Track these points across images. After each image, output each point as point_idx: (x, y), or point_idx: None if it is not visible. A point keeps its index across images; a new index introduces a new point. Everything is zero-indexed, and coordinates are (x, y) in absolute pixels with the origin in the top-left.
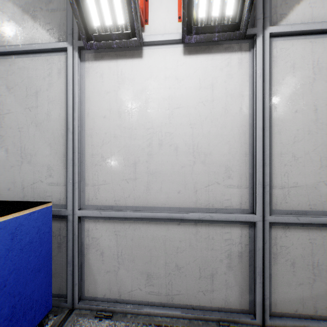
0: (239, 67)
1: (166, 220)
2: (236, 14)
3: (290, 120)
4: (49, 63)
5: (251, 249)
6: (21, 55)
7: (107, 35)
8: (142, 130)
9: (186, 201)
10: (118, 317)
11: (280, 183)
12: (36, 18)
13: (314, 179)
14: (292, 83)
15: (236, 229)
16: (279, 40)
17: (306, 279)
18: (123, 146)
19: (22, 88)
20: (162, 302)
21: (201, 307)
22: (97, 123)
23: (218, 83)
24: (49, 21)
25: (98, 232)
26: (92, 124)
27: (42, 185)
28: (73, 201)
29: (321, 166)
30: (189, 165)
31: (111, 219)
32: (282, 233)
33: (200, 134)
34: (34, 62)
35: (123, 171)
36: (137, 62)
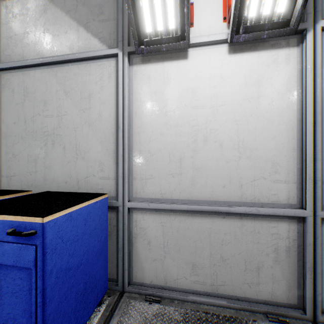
0: (286, 62)
1: (211, 213)
2: (288, 11)
3: None
4: (100, 68)
5: (300, 244)
6: (76, 63)
7: (158, 40)
8: (188, 127)
9: (231, 195)
10: (166, 302)
11: None
12: (89, 28)
13: None
14: None
15: (284, 223)
16: None
17: None
18: (169, 143)
19: (77, 92)
20: (207, 291)
21: (246, 299)
22: (145, 122)
23: (264, 79)
24: (100, 30)
25: (145, 222)
26: (139, 123)
27: (94, 179)
28: (123, 193)
29: None
30: (234, 161)
31: (158, 211)
32: None
33: (245, 130)
34: (87, 68)
35: (169, 166)
36: (183, 63)
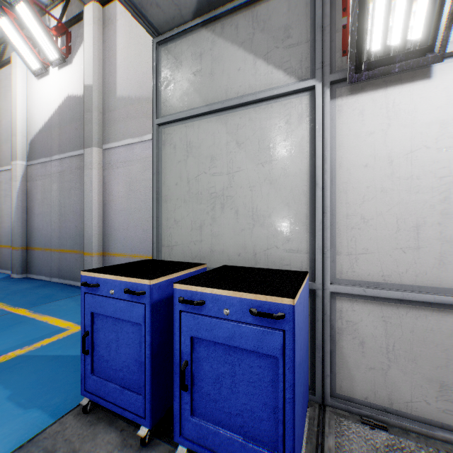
0: None
1: None
2: None
3: None
4: (286, 108)
5: None
6: (252, 105)
7: (388, 58)
8: (430, 180)
9: None
10: (398, 432)
11: None
12: (270, 59)
13: None
14: None
15: None
16: None
17: None
18: (396, 203)
19: (254, 141)
20: None
21: None
22: (355, 175)
23: None
24: (286, 59)
25: (355, 314)
26: (346, 176)
27: (278, 252)
28: (323, 272)
29: None
30: None
31: (376, 300)
32: None
33: None
34: (268, 110)
35: (396, 237)
36: (421, 85)
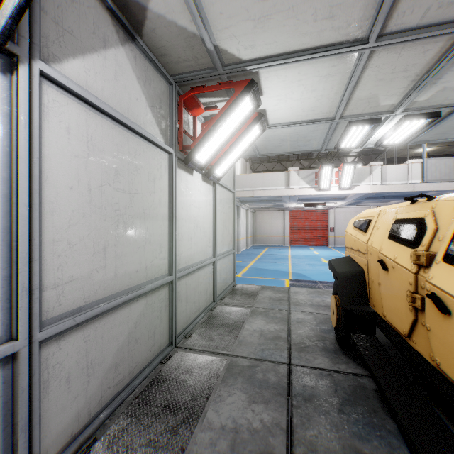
0: None
1: None
2: None
3: (65, 197)
4: None
5: (9, 399)
6: None
7: None
8: None
9: None
10: None
11: (53, 281)
12: None
13: (90, 268)
14: (67, 151)
15: None
16: (52, 87)
17: (82, 386)
18: None
19: None
20: None
21: None
22: None
23: None
24: None
25: None
26: None
27: None
28: None
29: (95, 252)
30: None
31: None
32: (55, 348)
33: None
34: None
35: None
36: None
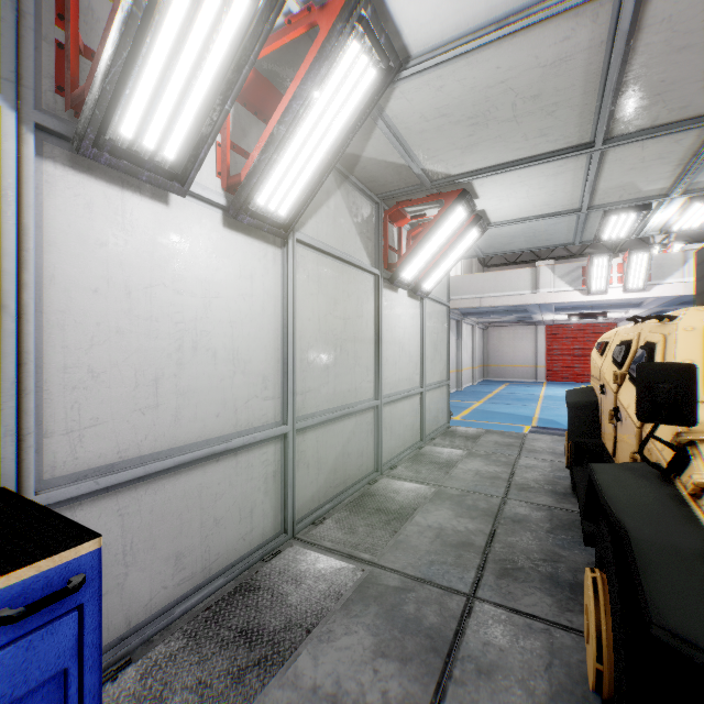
0: (274, 262)
1: (202, 460)
2: (286, 217)
3: (307, 327)
4: None
5: (283, 463)
6: None
7: (138, 158)
8: (169, 324)
9: (226, 425)
10: (143, 651)
11: (301, 389)
12: None
13: (319, 383)
14: (308, 291)
15: (272, 446)
16: (300, 247)
17: (315, 476)
18: (135, 351)
19: None
20: (197, 585)
21: (242, 559)
22: (79, 302)
23: (257, 275)
24: None
25: None
26: (64, 301)
27: None
28: (21, 478)
29: (322, 370)
30: (229, 377)
31: (111, 490)
32: (302, 439)
33: (240, 336)
34: None
35: (135, 395)
36: (161, 208)
